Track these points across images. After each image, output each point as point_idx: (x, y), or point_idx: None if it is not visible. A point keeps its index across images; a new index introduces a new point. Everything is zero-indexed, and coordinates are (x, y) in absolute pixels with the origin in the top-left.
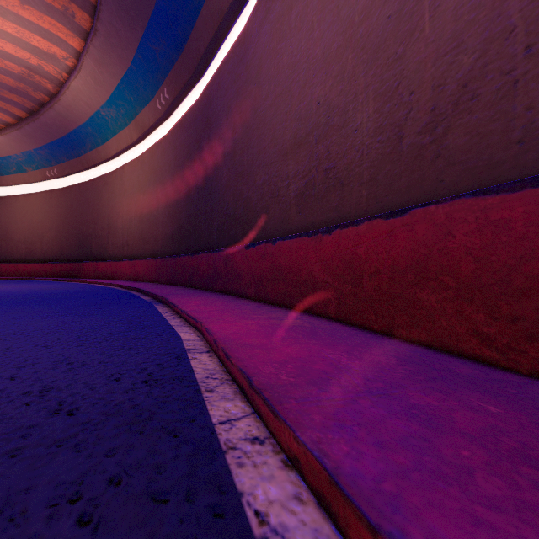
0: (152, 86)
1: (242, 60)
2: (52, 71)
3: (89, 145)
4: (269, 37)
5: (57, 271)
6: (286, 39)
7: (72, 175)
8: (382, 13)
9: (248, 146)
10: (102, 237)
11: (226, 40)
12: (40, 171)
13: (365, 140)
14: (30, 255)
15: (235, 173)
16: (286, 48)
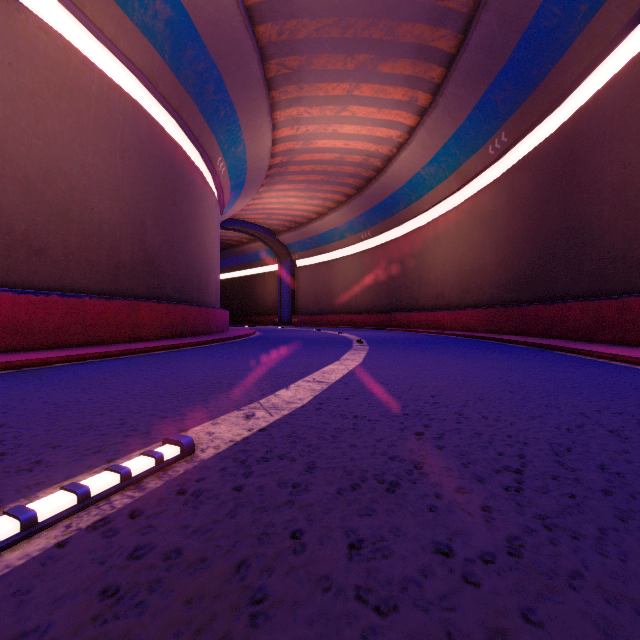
0: (484, 134)
1: None
2: (385, 151)
3: (403, 204)
4: None
5: (371, 321)
6: None
7: (381, 234)
8: None
9: None
10: (412, 288)
11: (606, 59)
12: (356, 235)
13: None
14: (347, 308)
15: (627, 209)
16: None
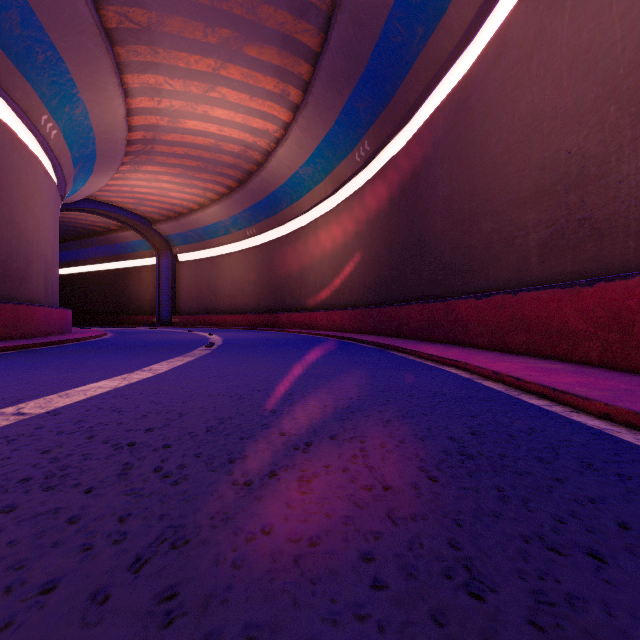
0: (351, 140)
1: (462, 106)
2: (263, 144)
3: (285, 203)
4: (499, 84)
5: (256, 321)
6: (524, 87)
7: (267, 232)
8: None
9: (470, 194)
10: (295, 289)
11: (439, 84)
12: (241, 231)
13: (632, 192)
14: (233, 307)
15: (452, 221)
16: (524, 96)
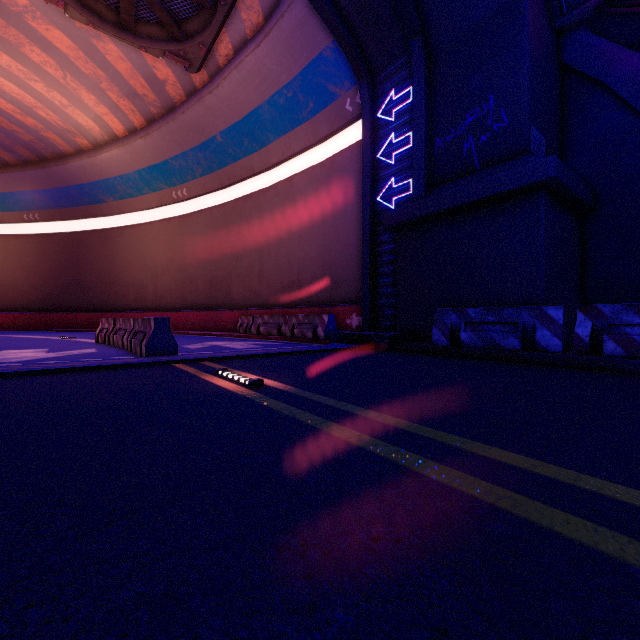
0: (22, 206)
1: (106, 239)
2: None
3: None
4: (122, 244)
5: None
6: (129, 252)
7: None
8: (154, 272)
9: (110, 274)
10: None
11: (94, 219)
12: None
13: (151, 294)
14: None
15: (102, 281)
16: (129, 255)
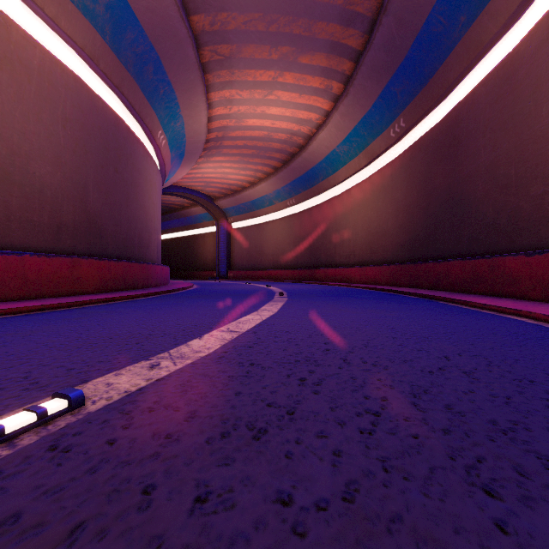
0: (387, 119)
1: (507, 80)
2: (306, 130)
3: (321, 177)
4: None
5: (295, 276)
6: None
7: (304, 202)
8: None
9: (516, 160)
10: (329, 248)
11: (480, 62)
12: (283, 202)
13: None
14: (276, 264)
15: (496, 185)
16: None
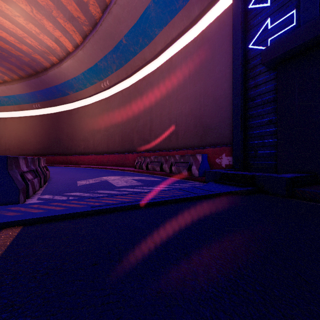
0: (32, 100)
1: (70, 115)
2: None
3: None
4: (77, 117)
5: None
6: (81, 121)
7: None
8: (93, 132)
9: (72, 134)
10: None
11: (65, 105)
12: None
13: (91, 145)
14: None
15: (68, 138)
16: (81, 123)
